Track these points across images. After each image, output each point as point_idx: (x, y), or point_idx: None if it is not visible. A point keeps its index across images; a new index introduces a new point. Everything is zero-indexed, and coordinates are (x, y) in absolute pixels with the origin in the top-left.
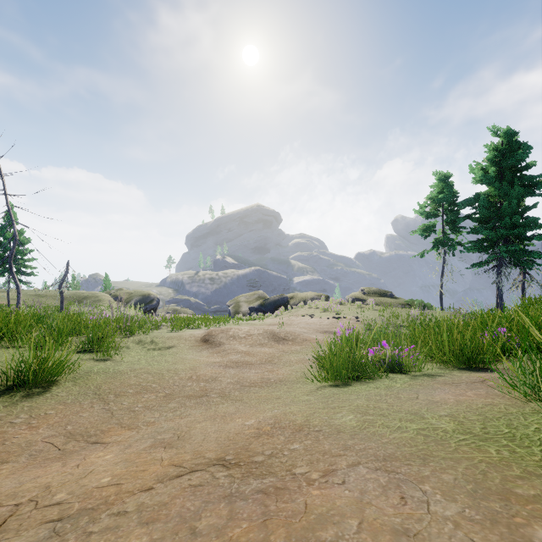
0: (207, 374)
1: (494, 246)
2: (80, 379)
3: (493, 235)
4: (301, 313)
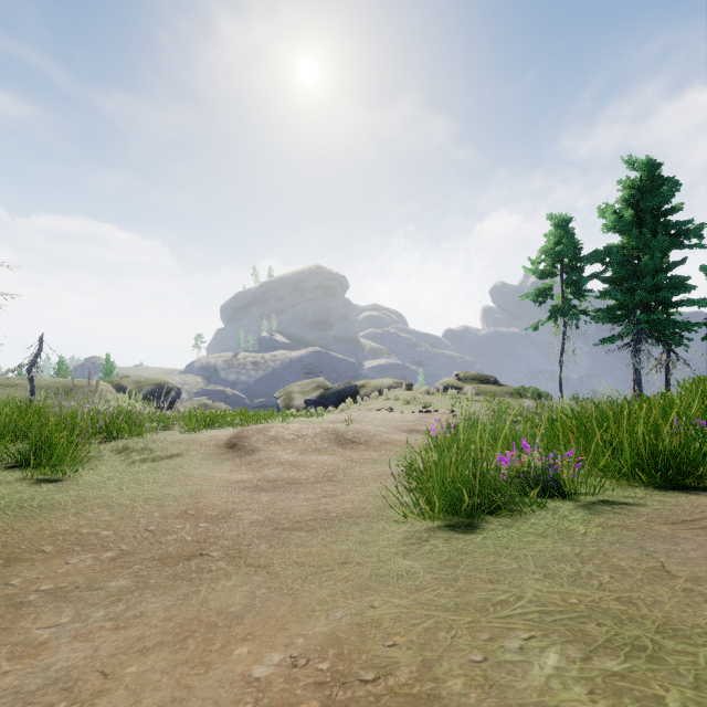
0: (218, 505)
1: (630, 315)
2: None
3: (629, 299)
4: (375, 407)
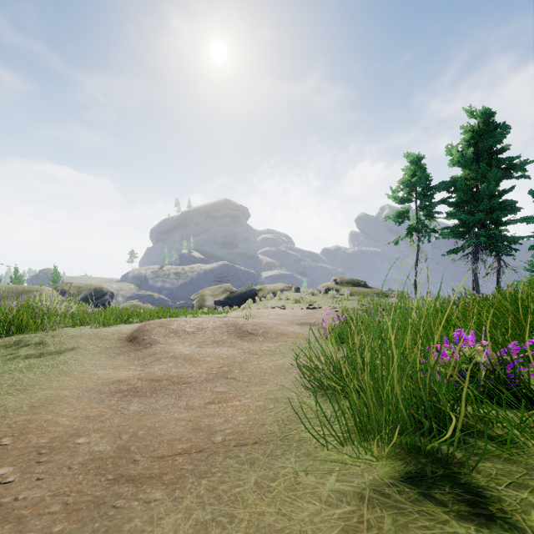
0: (58, 425)
1: (470, 232)
2: None
3: (470, 219)
4: (270, 305)
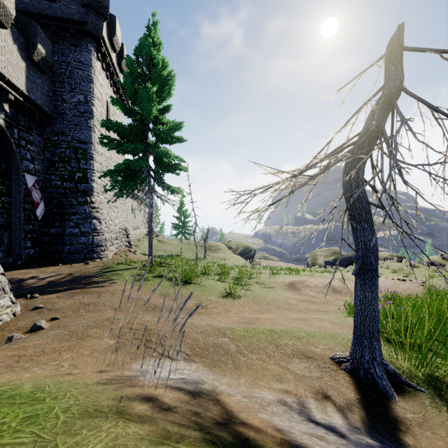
0: (292, 303)
1: None
2: (245, 296)
3: None
4: None
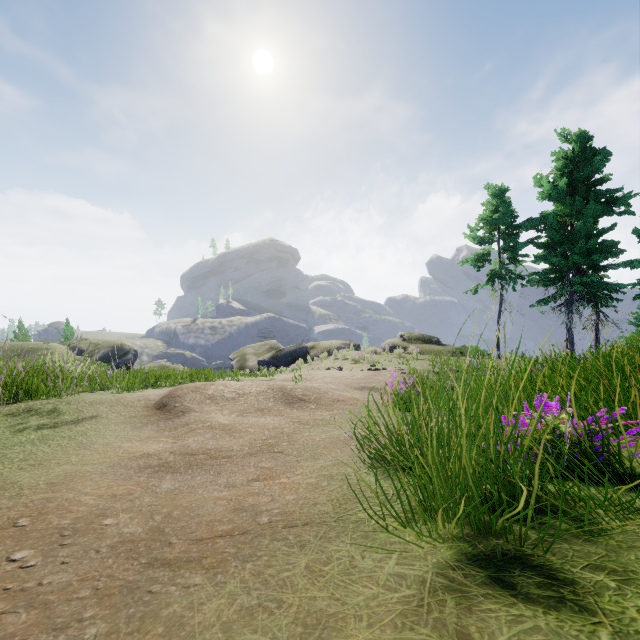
0: (81, 504)
1: (563, 278)
2: None
3: (563, 263)
4: (324, 366)
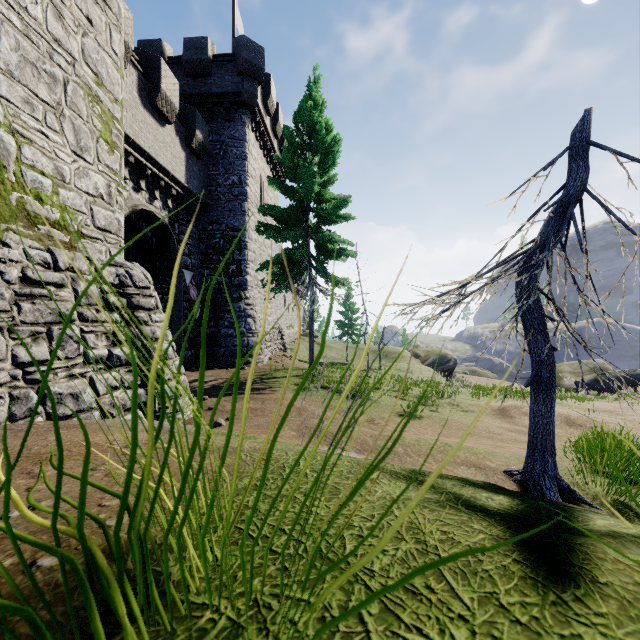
0: (495, 431)
1: None
2: (429, 417)
3: None
4: None
